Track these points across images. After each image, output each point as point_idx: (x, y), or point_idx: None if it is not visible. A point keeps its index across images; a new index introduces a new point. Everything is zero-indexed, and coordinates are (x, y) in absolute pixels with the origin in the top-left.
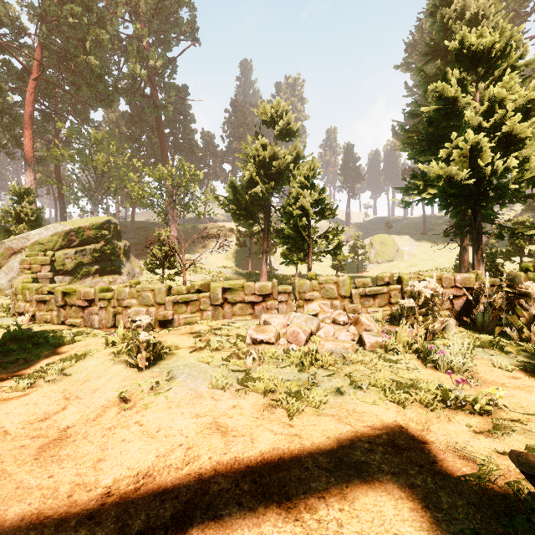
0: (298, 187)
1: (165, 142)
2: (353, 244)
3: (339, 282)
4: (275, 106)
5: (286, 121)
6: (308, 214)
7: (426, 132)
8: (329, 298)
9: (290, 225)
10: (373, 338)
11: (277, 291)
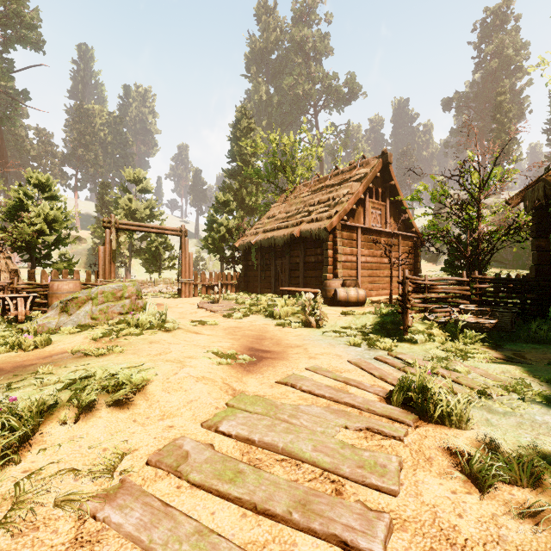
0: (154, 235)
1: (5, 148)
2: (196, 257)
3: (170, 279)
4: (137, 173)
5: (145, 184)
6: (160, 249)
7: (207, 223)
8: (166, 284)
9: (150, 253)
10: (175, 290)
11: (148, 282)
